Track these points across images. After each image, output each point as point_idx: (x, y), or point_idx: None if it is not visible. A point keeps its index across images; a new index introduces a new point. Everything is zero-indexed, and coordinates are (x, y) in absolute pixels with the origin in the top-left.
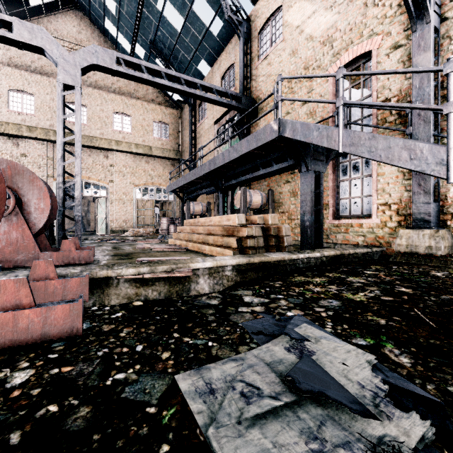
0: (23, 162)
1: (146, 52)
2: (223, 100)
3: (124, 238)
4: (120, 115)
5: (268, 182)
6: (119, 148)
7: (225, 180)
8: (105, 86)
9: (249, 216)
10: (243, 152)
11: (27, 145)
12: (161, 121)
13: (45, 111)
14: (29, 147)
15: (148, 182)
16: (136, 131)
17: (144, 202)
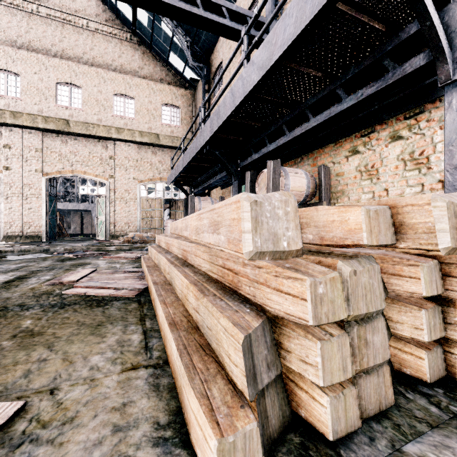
0: (7, 154)
1: (149, 15)
2: (238, 27)
3: (102, 249)
4: (122, 98)
5: (314, 159)
6: (120, 136)
7: (242, 157)
8: (105, 64)
9: (306, 211)
10: (273, 58)
11: (12, 134)
12: (171, 104)
13: (33, 94)
14: (14, 137)
15: (156, 178)
16: (140, 116)
17: (150, 201)
